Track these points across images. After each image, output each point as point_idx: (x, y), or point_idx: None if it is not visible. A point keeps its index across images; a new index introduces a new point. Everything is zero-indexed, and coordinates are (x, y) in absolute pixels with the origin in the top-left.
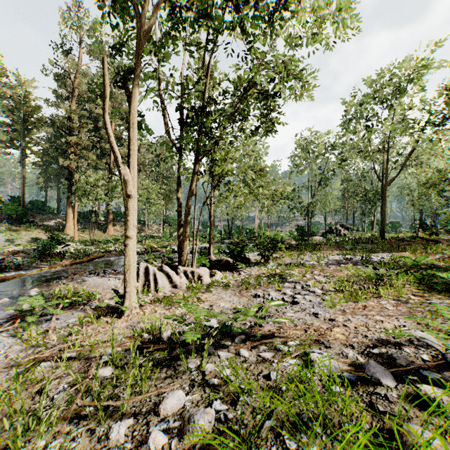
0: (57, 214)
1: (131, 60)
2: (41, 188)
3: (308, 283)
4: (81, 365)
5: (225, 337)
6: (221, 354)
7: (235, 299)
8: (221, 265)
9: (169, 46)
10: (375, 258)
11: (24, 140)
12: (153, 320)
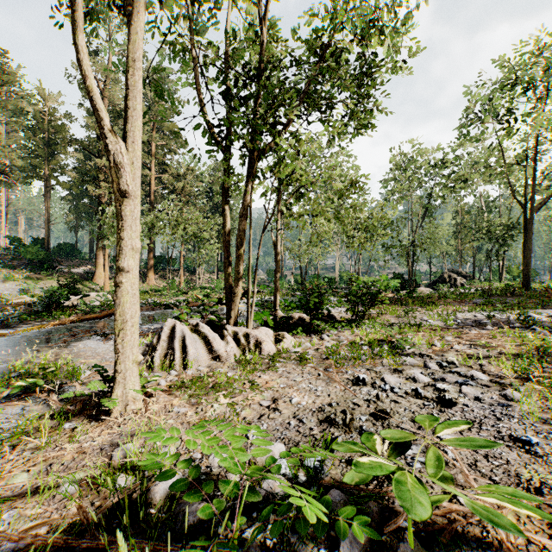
0: (88, 259)
1: None
2: (71, 228)
3: (450, 359)
4: None
5: None
6: None
7: (320, 386)
8: (291, 324)
9: None
10: (536, 316)
11: (48, 168)
12: None
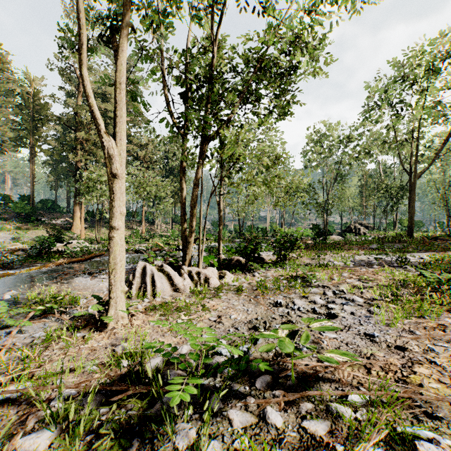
0: (66, 213)
1: (120, 7)
2: (51, 187)
3: (341, 288)
4: (16, 418)
5: (239, 373)
6: (233, 418)
7: (250, 308)
8: (231, 265)
9: (172, 15)
10: (411, 258)
11: (33, 138)
12: (142, 338)
